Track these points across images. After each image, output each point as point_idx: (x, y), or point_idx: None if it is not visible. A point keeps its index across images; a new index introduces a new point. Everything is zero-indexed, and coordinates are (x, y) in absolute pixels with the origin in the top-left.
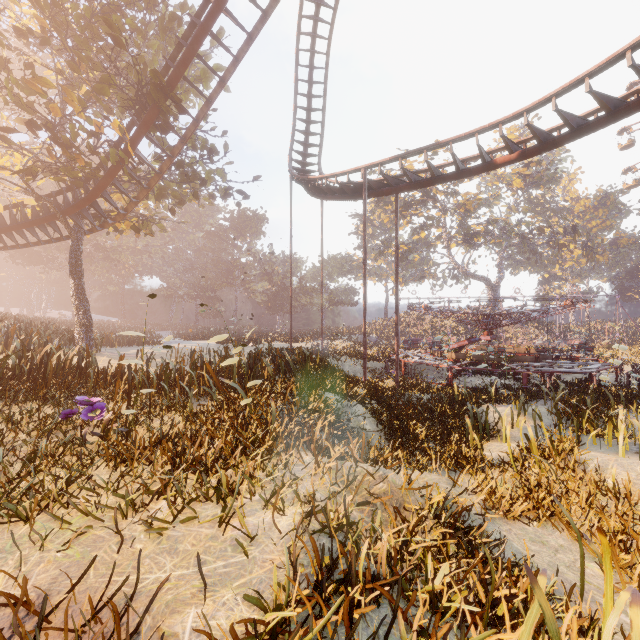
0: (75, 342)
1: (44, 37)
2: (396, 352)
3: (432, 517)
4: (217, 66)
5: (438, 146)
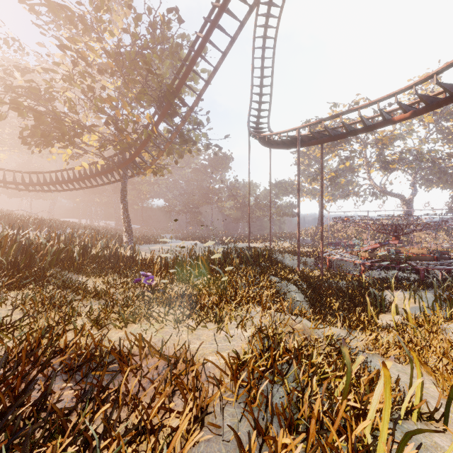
0: (123, 242)
1: (112, 72)
2: (321, 251)
3: (327, 344)
4: (203, 69)
5: (350, 112)
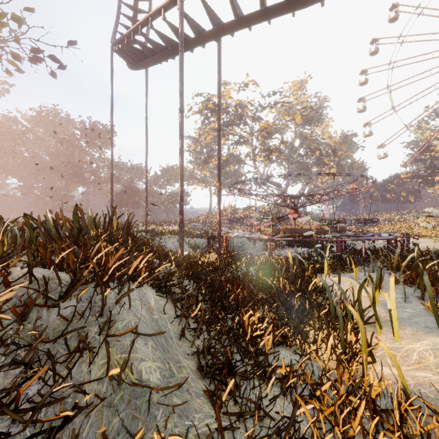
0: None
1: None
2: (218, 222)
3: None
4: None
5: None
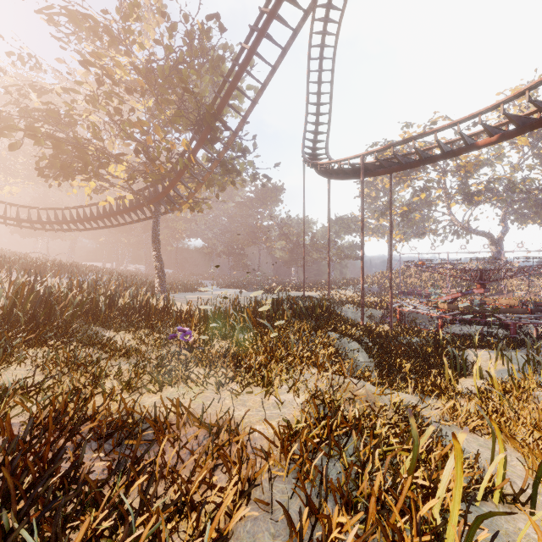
0: (155, 290)
1: (142, 92)
2: (390, 302)
3: (394, 413)
4: (248, 86)
5: (424, 135)
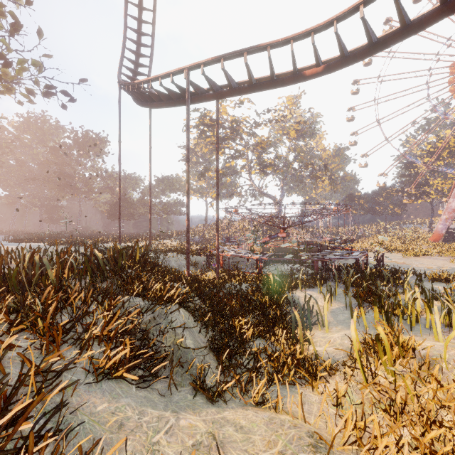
0: None
1: None
2: (217, 247)
3: None
4: None
5: (257, 49)
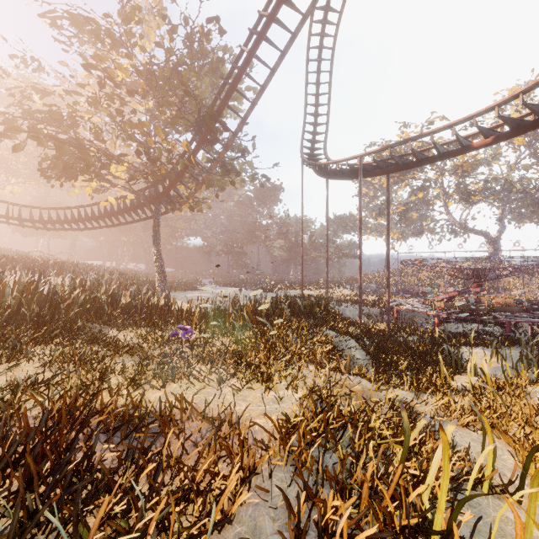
0: (156, 289)
1: (143, 94)
2: (387, 301)
3: (389, 408)
4: (248, 88)
5: (420, 137)
